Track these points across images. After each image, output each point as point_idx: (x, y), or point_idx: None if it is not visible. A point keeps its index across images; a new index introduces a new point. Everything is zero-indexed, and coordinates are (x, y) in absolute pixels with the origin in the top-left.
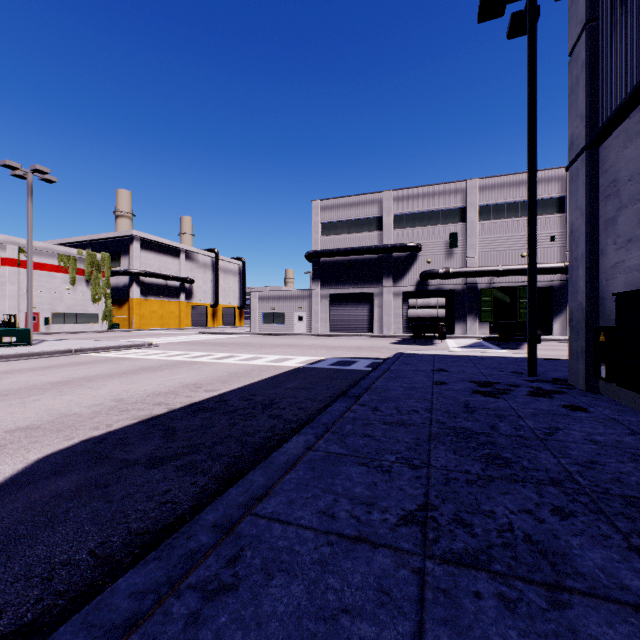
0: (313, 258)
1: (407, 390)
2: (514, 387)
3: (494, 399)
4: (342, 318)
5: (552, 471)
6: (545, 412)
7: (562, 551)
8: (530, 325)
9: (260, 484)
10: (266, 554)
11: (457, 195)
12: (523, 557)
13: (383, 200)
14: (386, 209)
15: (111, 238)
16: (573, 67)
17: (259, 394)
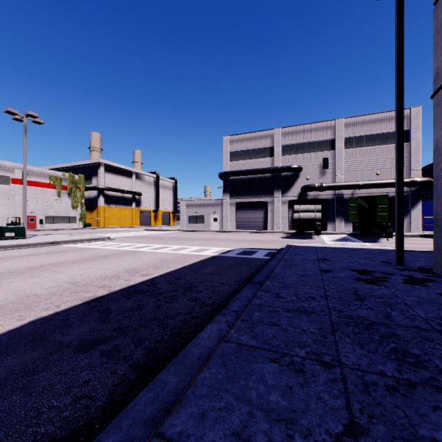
0: (224, 177)
1: (301, 277)
2: (389, 275)
3: (377, 286)
4: (245, 219)
5: None
6: (428, 300)
7: None
8: (398, 224)
9: (171, 387)
10: None
11: (328, 130)
12: None
13: (274, 135)
14: (276, 141)
15: (85, 164)
16: (438, 12)
17: (182, 278)
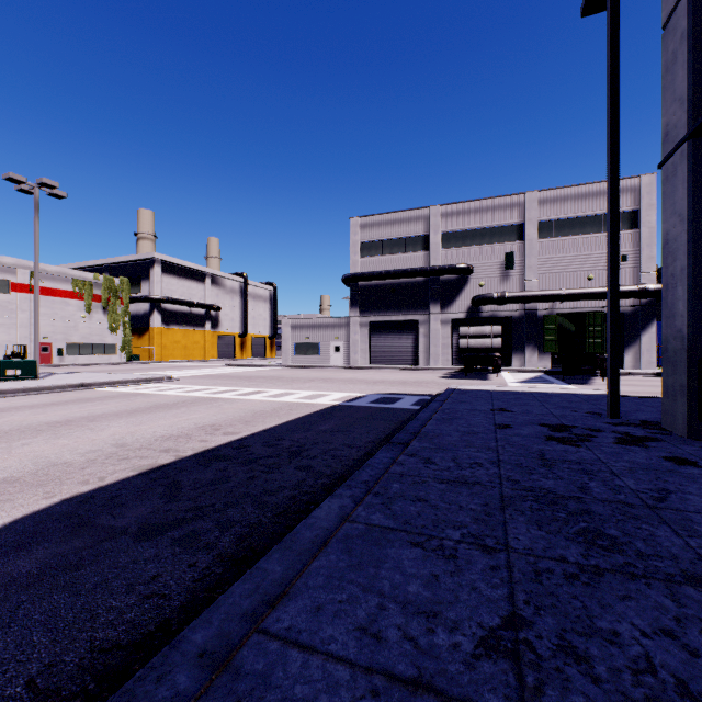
0: (351, 282)
1: (465, 435)
2: (596, 432)
3: (575, 448)
4: (384, 349)
5: (682, 559)
6: (644, 467)
7: None
8: (612, 356)
9: (276, 577)
10: None
11: (514, 210)
12: None
13: (430, 216)
14: (433, 226)
15: (130, 261)
16: (668, 41)
17: (286, 438)
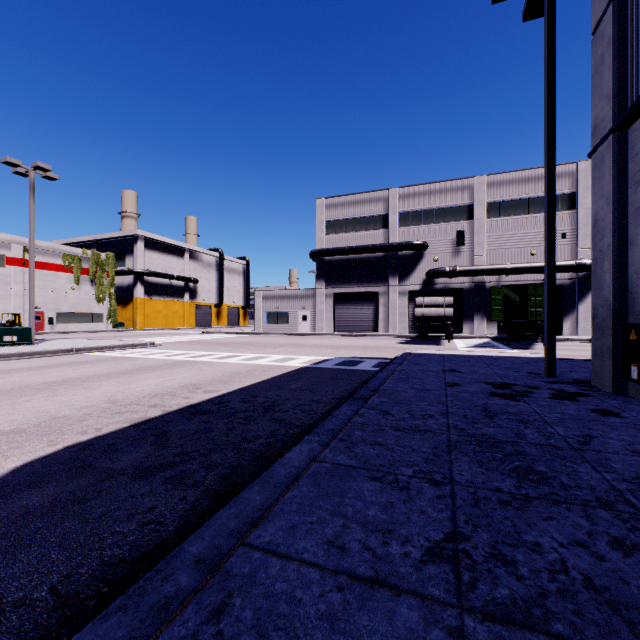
0: (317, 257)
1: (418, 392)
2: (534, 389)
3: (514, 402)
4: (347, 317)
5: (598, 489)
6: (573, 417)
7: (637, 603)
8: (548, 323)
9: (256, 504)
10: (260, 603)
11: (464, 192)
12: (589, 612)
13: (388, 198)
14: (392, 207)
15: (116, 238)
16: (597, 45)
17: (261, 395)
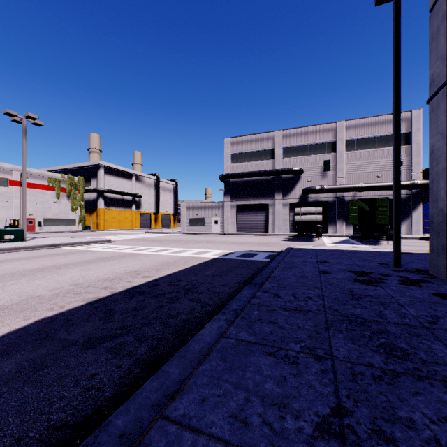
0: (225, 179)
1: (300, 278)
2: (386, 276)
3: (373, 287)
4: (246, 222)
5: None
6: (420, 300)
7: None
8: (396, 227)
9: (174, 377)
10: None
11: (329, 133)
12: None
13: (275, 137)
14: (277, 143)
15: (85, 166)
16: (434, 19)
17: (183, 280)
